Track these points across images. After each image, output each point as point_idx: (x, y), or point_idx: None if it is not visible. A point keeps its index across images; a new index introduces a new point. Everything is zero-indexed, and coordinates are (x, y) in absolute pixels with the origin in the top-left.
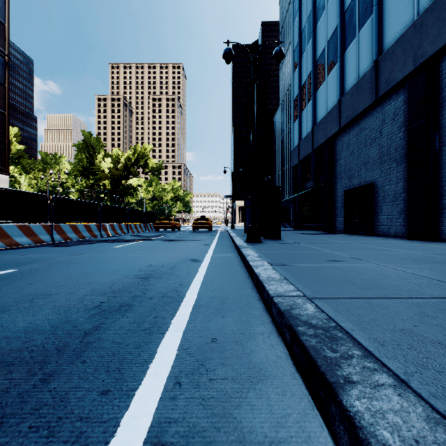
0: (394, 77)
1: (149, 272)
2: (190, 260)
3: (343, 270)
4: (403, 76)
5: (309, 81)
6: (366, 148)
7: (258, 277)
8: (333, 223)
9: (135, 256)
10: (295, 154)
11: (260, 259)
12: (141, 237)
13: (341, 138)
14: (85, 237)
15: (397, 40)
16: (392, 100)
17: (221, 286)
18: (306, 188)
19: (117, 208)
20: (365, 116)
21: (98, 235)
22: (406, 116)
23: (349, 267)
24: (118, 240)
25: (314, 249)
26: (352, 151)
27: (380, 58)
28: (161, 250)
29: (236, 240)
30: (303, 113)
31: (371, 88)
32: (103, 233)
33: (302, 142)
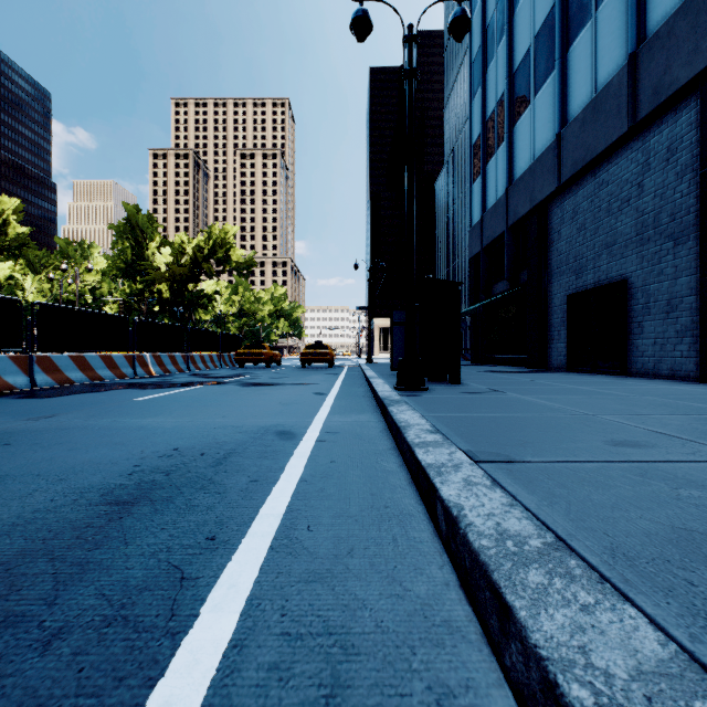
0: (672, 79)
1: (154, 475)
2: (274, 436)
3: (698, 484)
4: (691, 74)
5: (500, 109)
6: (610, 217)
7: (462, 527)
8: (545, 353)
9: (161, 421)
10: (476, 236)
11: (440, 440)
12: (206, 377)
13: (560, 203)
14: (102, 378)
15: (679, 8)
16: (665, 125)
17: (335, 549)
18: (494, 293)
19: (167, 326)
20: (608, 160)
21: (130, 375)
22: (695, 152)
23: (701, 473)
24: (160, 383)
25: (544, 406)
26: (582, 225)
27: (641, 49)
28: (225, 406)
29: (377, 385)
30: (489, 166)
31: (623, 106)
32: (139, 370)
33: (488, 215)
